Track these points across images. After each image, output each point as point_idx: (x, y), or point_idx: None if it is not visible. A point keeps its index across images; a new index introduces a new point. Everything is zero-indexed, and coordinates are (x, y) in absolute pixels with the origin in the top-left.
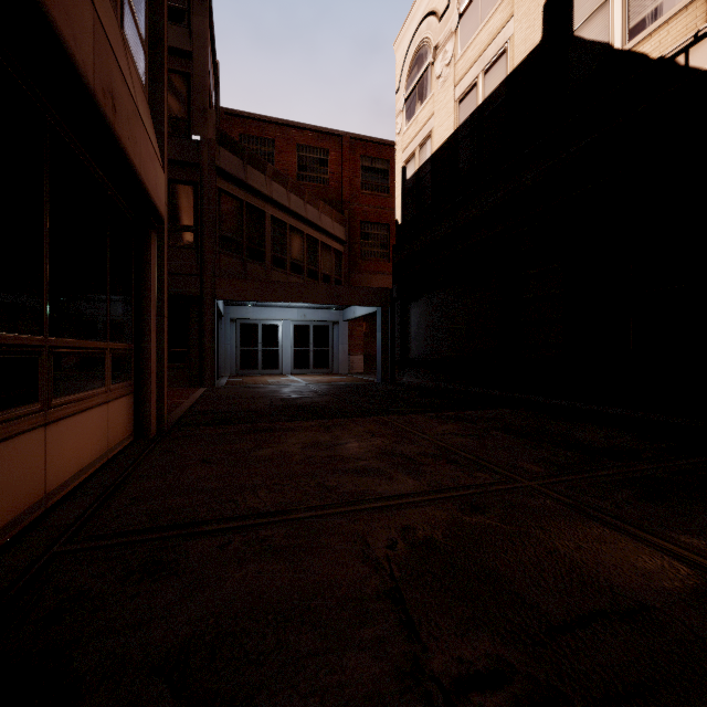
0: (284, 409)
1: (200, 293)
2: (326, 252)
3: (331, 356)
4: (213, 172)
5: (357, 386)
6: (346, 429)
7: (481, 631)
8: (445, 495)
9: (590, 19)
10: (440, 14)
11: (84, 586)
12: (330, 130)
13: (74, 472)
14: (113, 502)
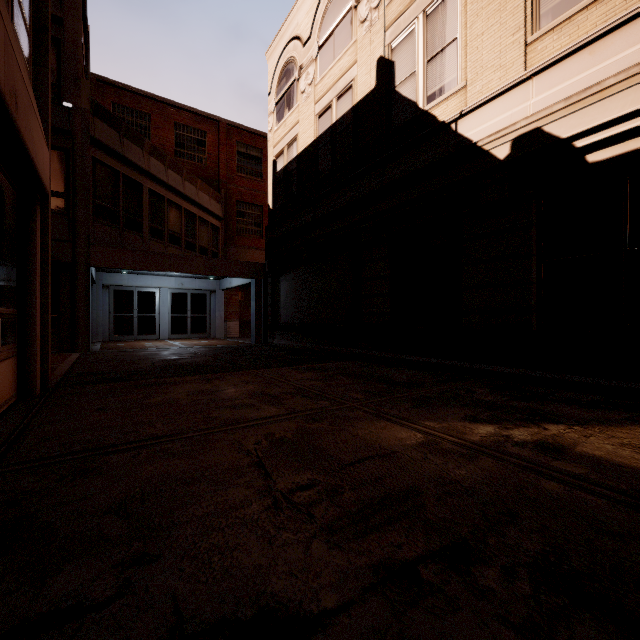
0: (167, 368)
1: (72, 259)
2: (204, 226)
3: (209, 322)
4: (87, 142)
5: (233, 348)
6: (224, 380)
7: (306, 471)
8: (297, 415)
9: (405, 81)
10: (304, 41)
11: (27, 487)
12: (208, 114)
13: None
14: (22, 442)
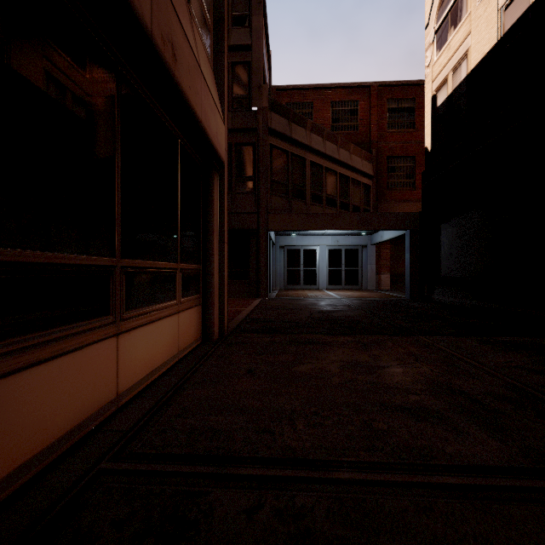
0: (321, 321)
1: (257, 226)
2: (356, 187)
3: (360, 274)
4: (266, 133)
5: (386, 301)
6: (384, 348)
7: None
8: None
9: None
10: None
11: (99, 539)
12: (359, 84)
13: (146, 373)
14: (167, 409)
